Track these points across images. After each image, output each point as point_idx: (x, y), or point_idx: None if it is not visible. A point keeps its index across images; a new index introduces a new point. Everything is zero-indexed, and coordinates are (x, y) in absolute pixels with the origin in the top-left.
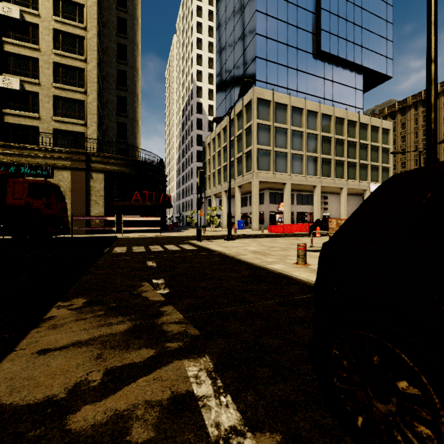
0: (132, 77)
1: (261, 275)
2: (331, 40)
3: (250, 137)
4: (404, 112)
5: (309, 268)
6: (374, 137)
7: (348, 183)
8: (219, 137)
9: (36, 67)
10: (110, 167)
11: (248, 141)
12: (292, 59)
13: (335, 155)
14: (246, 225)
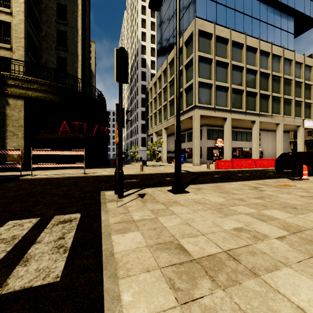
0: (73, 11)
1: None
2: None
3: (191, 71)
4: None
5: None
6: (307, 76)
7: (284, 119)
8: (160, 80)
9: None
10: (33, 93)
11: (188, 76)
12: None
13: (272, 91)
14: (185, 160)
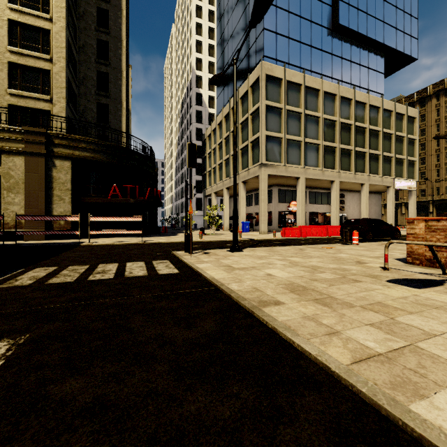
0: (116, 49)
1: None
2: (351, 13)
3: (257, 122)
4: (424, 103)
5: None
6: (399, 126)
7: (370, 178)
8: (220, 127)
9: None
10: (80, 153)
11: (254, 127)
12: (305, 33)
13: (355, 145)
14: (251, 227)
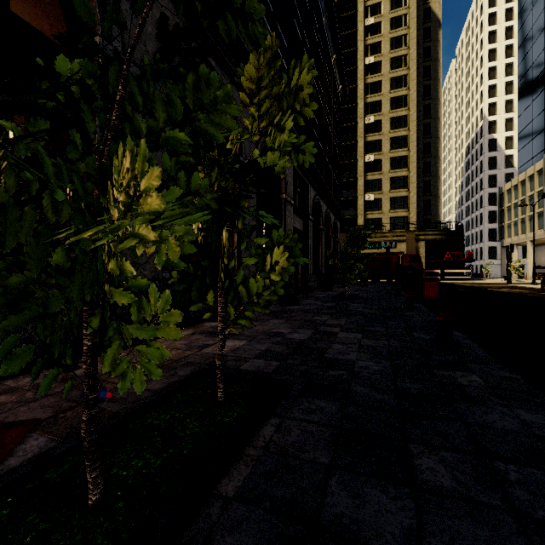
0: (435, 164)
1: None
2: None
3: None
4: None
5: None
6: None
7: None
8: (523, 185)
9: (380, 184)
10: (429, 238)
11: None
12: None
13: None
14: None
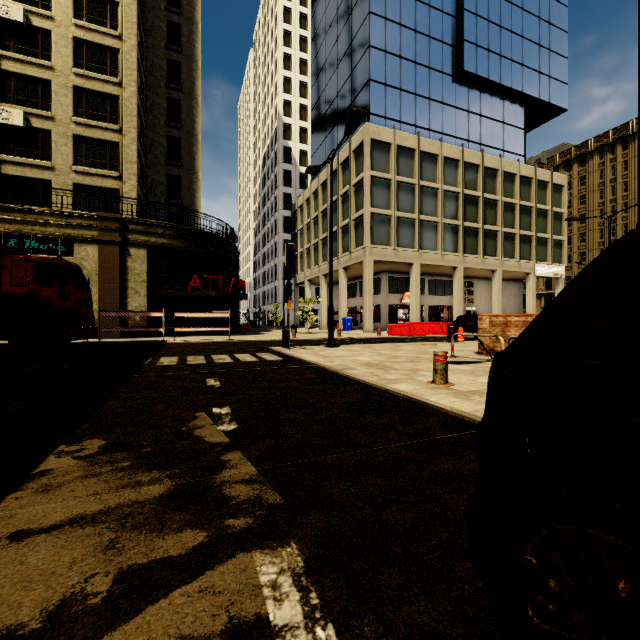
0: (189, 109)
1: (380, 401)
2: (479, 56)
3: (361, 196)
4: (584, 161)
5: (451, 389)
6: (542, 197)
7: (503, 263)
8: (316, 197)
9: (48, 94)
10: (156, 240)
11: (357, 202)
12: (422, 83)
13: (484, 222)
14: (355, 325)
